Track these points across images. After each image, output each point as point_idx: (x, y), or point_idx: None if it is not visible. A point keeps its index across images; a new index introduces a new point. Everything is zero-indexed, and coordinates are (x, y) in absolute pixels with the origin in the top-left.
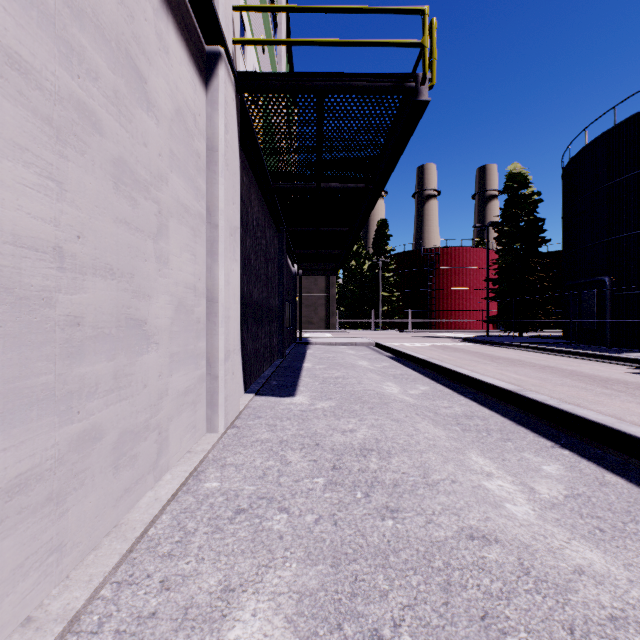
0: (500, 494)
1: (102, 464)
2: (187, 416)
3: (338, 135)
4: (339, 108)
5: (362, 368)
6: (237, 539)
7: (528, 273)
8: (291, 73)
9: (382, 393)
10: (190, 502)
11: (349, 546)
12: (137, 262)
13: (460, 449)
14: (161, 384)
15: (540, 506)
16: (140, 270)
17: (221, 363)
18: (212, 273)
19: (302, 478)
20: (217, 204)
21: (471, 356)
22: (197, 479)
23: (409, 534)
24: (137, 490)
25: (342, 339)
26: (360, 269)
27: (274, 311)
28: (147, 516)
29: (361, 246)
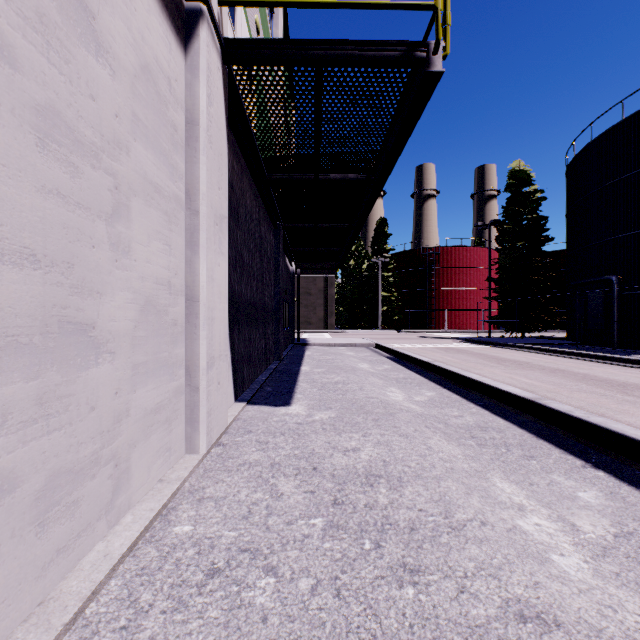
0: (541, 538)
1: (15, 525)
2: (158, 438)
3: (338, 117)
4: (340, 84)
5: (363, 371)
6: (205, 623)
7: (531, 272)
8: (285, 40)
9: (386, 401)
10: (151, 557)
11: (357, 635)
12: (79, 248)
13: (481, 472)
14: (119, 403)
15: (591, 553)
16: (84, 259)
17: (203, 372)
18: (192, 267)
19: (296, 518)
20: (198, 187)
21: (476, 358)
22: (165, 520)
23: (438, 612)
24: (79, 546)
25: (341, 340)
26: (359, 269)
27: (270, 311)
28: (87, 585)
29: (360, 245)
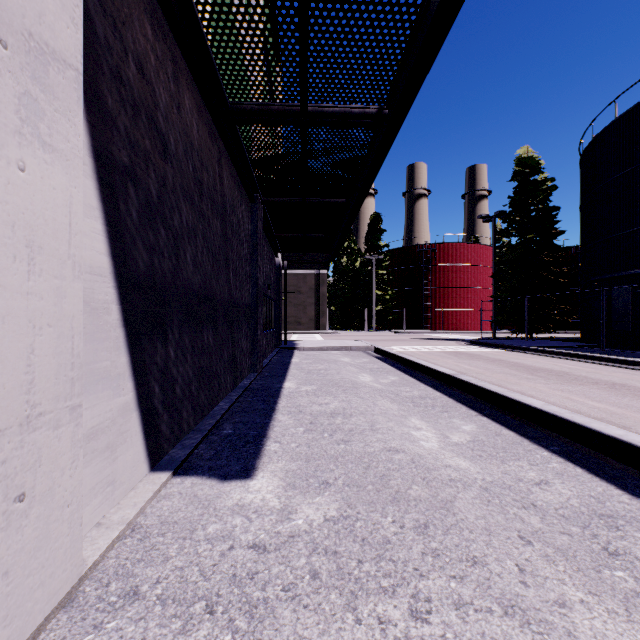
0: None
1: None
2: None
3: None
4: None
5: (367, 389)
6: None
7: (541, 268)
8: None
9: (422, 460)
10: None
11: None
12: None
13: None
14: None
15: None
16: None
17: None
18: None
19: None
20: None
21: (498, 366)
22: None
23: None
24: None
25: (334, 342)
26: (352, 266)
27: (243, 308)
28: None
29: (353, 242)
